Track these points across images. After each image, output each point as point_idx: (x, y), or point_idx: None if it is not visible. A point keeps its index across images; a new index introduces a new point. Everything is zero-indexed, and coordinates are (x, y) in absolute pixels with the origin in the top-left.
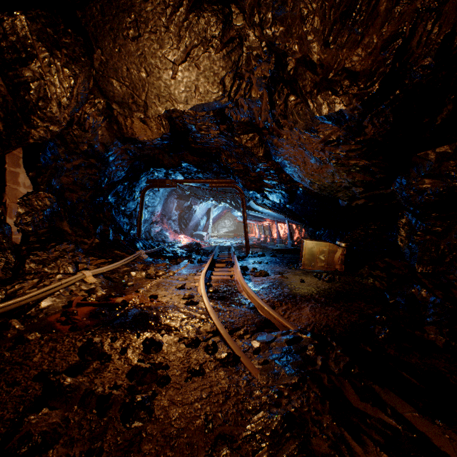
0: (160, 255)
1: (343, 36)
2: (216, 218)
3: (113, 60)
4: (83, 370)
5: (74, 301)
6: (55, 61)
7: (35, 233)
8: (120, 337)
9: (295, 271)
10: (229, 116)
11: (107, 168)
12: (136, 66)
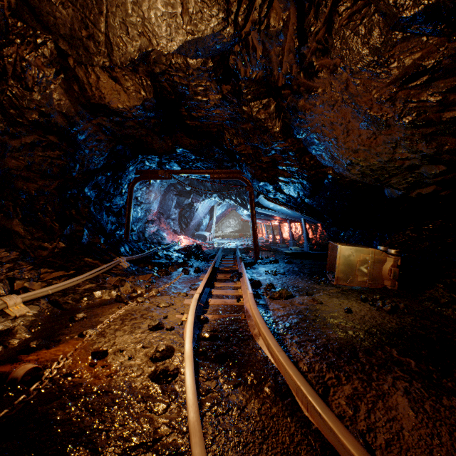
0: (148, 262)
1: None
2: (219, 216)
3: None
4: None
5: None
6: None
7: None
8: None
9: (328, 289)
10: (235, 70)
11: (76, 151)
12: None
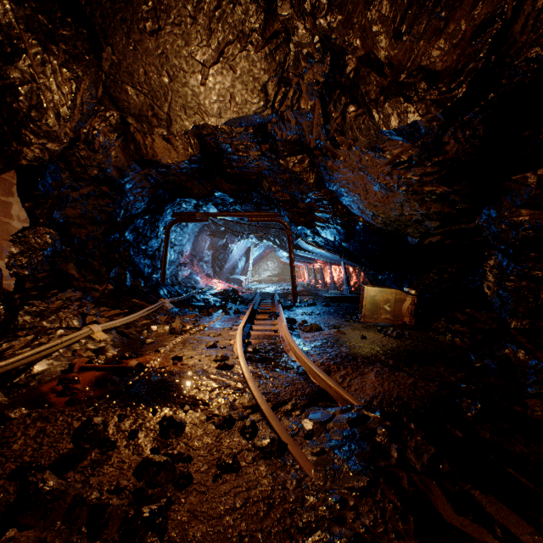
0: (188, 304)
1: (420, 22)
2: (256, 259)
3: (126, 60)
4: (77, 464)
5: (76, 365)
6: (50, 59)
7: (32, 277)
8: (130, 414)
9: (355, 325)
10: (273, 134)
11: (123, 198)
12: (156, 69)
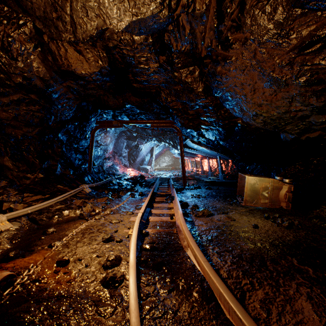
0: (104, 188)
1: None
2: (157, 155)
3: None
4: None
5: None
6: None
7: None
8: None
9: (239, 209)
10: (169, 45)
11: (52, 106)
12: None
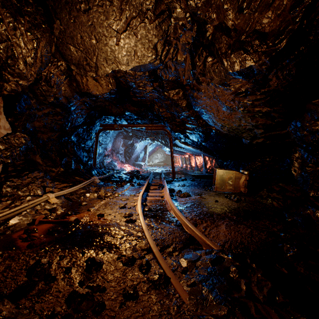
0: (109, 180)
1: (256, 0)
2: (151, 152)
3: (69, 29)
4: (28, 293)
5: (37, 219)
6: (19, 26)
7: (13, 164)
8: (68, 254)
9: (210, 193)
10: (160, 76)
11: (70, 116)
12: (88, 34)
